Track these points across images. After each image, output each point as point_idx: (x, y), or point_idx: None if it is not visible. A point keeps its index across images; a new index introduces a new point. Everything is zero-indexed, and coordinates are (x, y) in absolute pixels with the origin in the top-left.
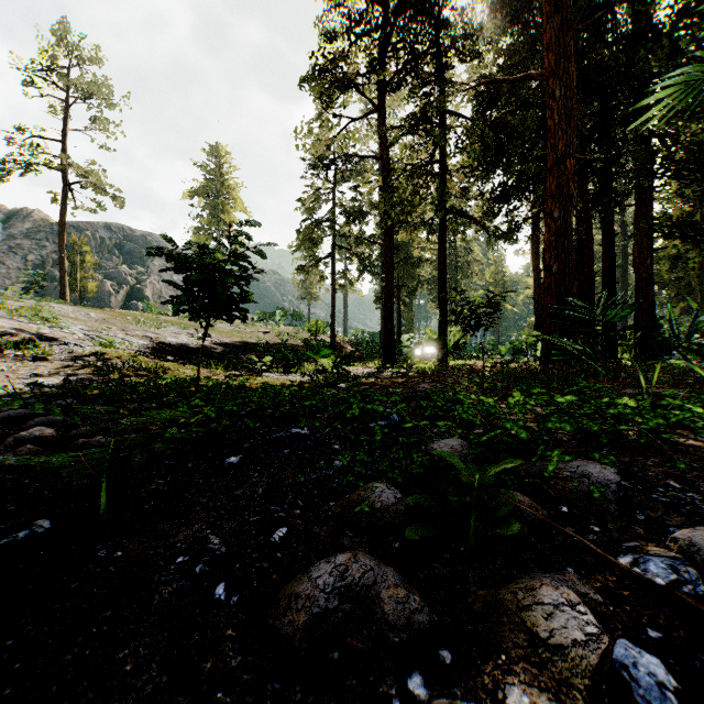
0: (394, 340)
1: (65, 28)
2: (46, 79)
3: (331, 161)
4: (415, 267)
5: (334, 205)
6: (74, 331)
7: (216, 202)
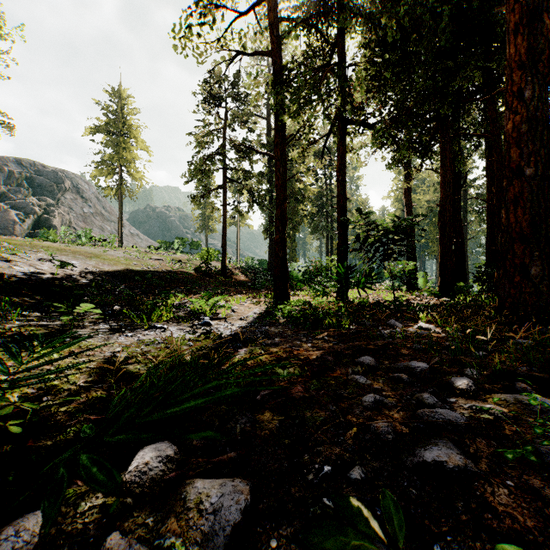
0: (286, 271)
1: None
2: None
3: (222, 97)
4: (299, 202)
5: (225, 140)
6: None
7: (118, 140)
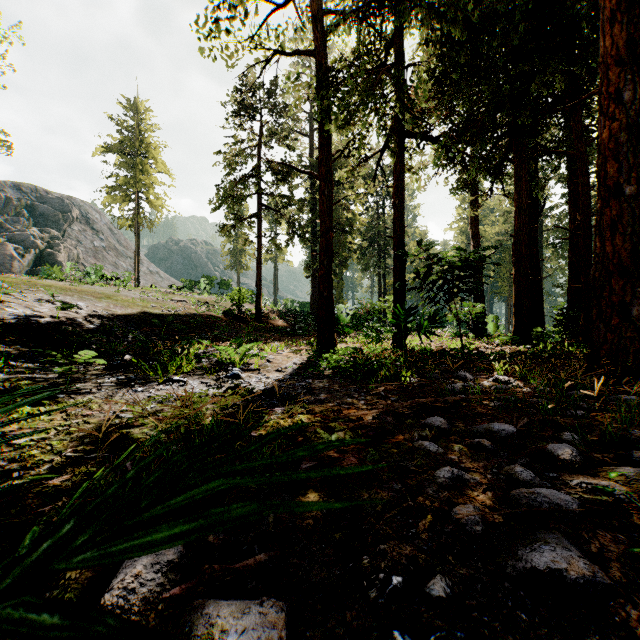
0: (333, 313)
1: None
2: None
3: (256, 110)
4: (347, 234)
5: (260, 160)
6: None
7: (134, 161)
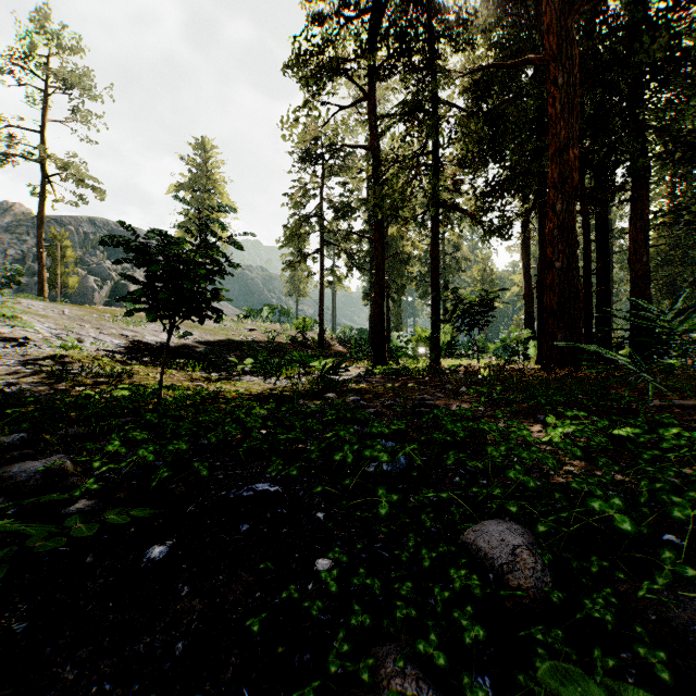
0: (384, 339)
1: (43, 14)
2: (24, 67)
3: (319, 155)
4: (404, 264)
5: (322, 200)
6: (39, 330)
7: (202, 197)
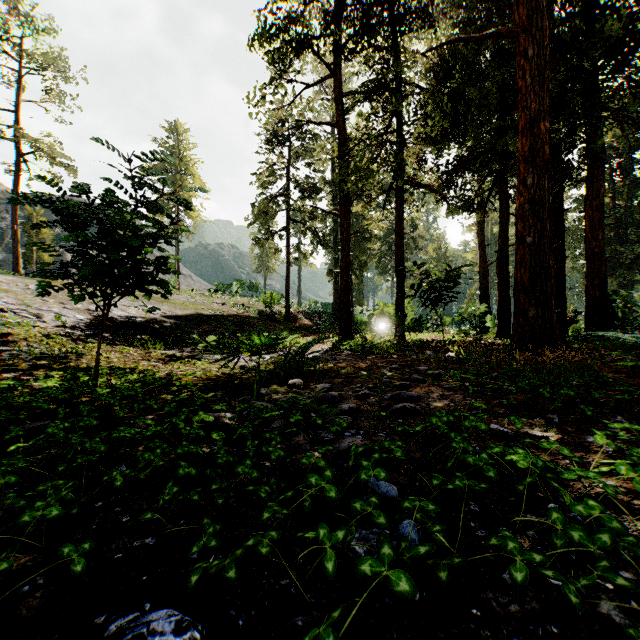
0: (350, 314)
1: None
2: None
3: (286, 137)
4: (366, 242)
5: (289, 180)
6: None
7: (174, 178)
